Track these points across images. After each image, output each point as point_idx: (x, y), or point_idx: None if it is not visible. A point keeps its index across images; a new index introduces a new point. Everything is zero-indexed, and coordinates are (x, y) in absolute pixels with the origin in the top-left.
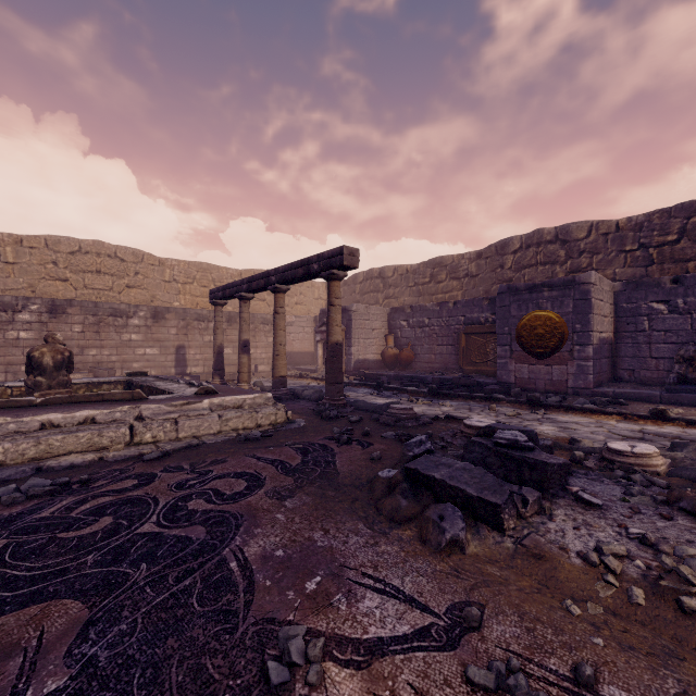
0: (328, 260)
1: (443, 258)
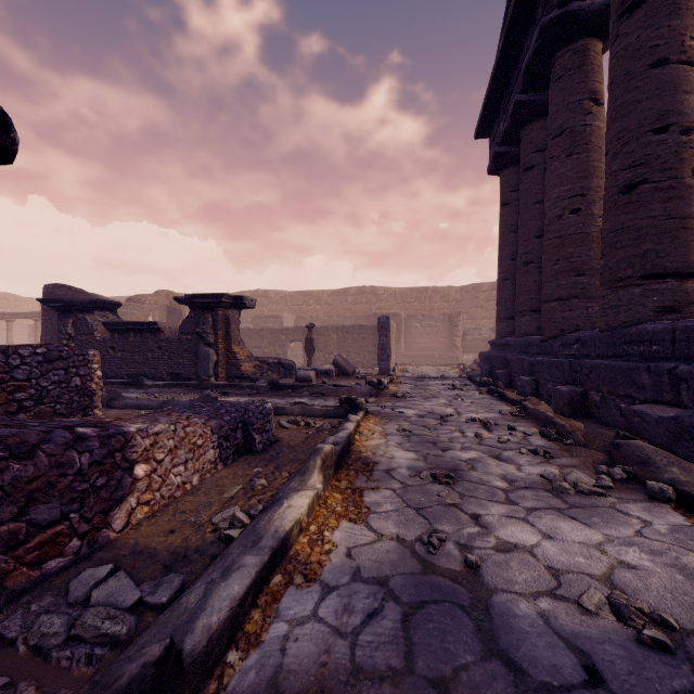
0: (36, 315)
1: (121, 297)
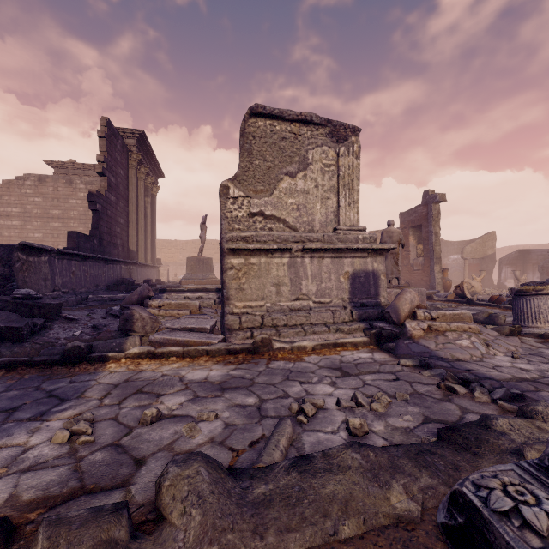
0: None
1: (546, 244)
